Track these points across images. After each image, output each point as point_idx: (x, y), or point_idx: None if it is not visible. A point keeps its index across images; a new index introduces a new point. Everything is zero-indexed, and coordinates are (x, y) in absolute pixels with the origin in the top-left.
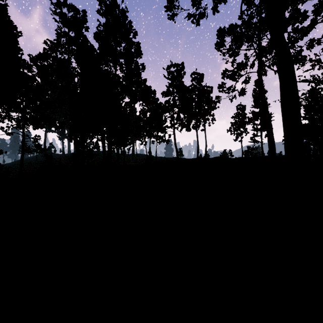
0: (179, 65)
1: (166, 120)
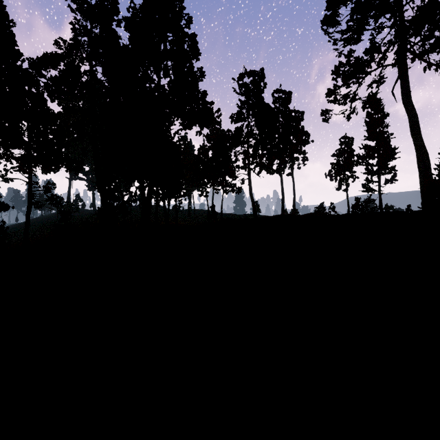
0: (257, 73)
1: (236, 159)
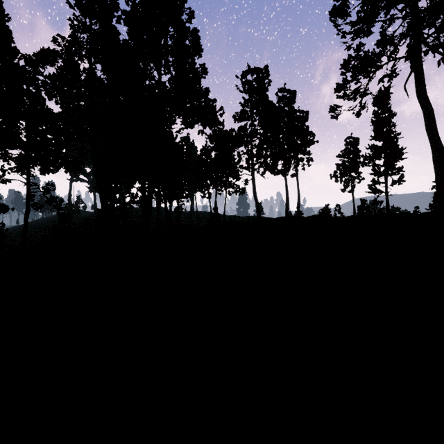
0: (262, 70)
1: (240, 159)
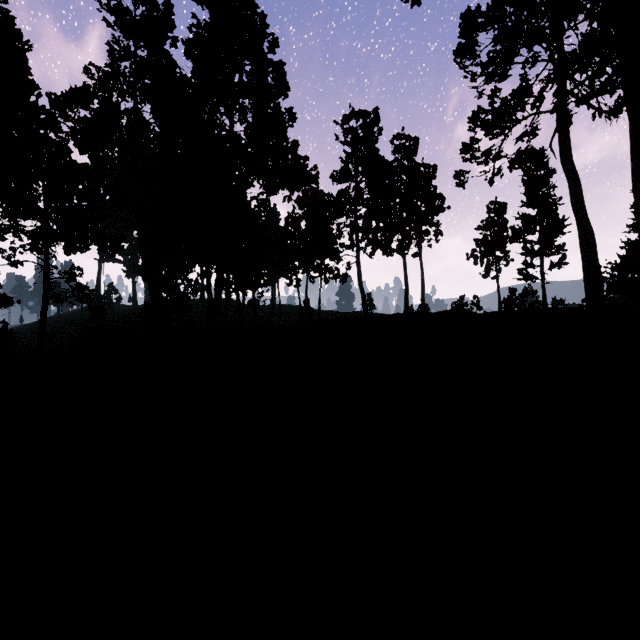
0: (370, 114)
1: (340, 234)
